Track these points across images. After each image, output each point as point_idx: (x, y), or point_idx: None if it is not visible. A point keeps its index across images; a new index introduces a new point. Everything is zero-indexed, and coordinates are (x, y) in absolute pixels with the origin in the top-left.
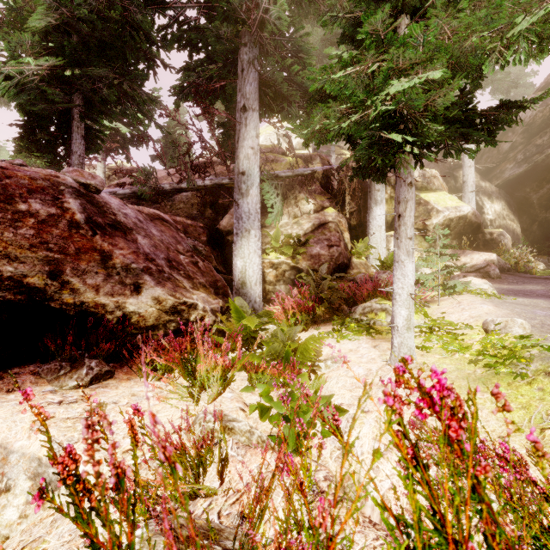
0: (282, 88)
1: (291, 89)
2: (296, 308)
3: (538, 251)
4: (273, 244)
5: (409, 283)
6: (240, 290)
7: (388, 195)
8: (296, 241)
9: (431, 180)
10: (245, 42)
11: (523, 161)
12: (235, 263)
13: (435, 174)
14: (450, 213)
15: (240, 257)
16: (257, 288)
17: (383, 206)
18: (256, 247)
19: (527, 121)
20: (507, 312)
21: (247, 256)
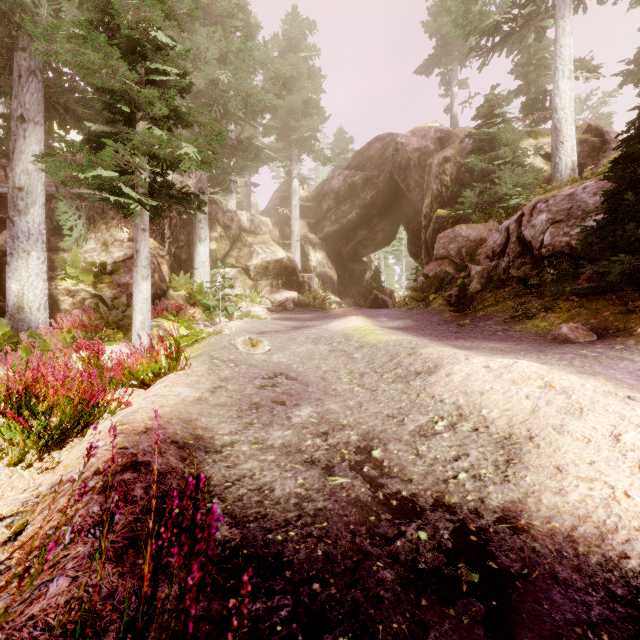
0: (76, 109)
1: (90, 113)
2: (71, 326)
3: (348, 294)
4: (68, 269)
5: (143, 297)
6: (15, 315)
7: (218, 234)
8: (101, 269)
9: (260, 226)
10: (24, 47)
11: (335, 222)
12: (10, 286)
13: (265, 220)
14: (267, 257)
15: (15, 279)
16: (41, 314)
17: (207, 244)
18: (40, 271)
19: (336, 190)
20: (248, 325)
21: (25, 279)
